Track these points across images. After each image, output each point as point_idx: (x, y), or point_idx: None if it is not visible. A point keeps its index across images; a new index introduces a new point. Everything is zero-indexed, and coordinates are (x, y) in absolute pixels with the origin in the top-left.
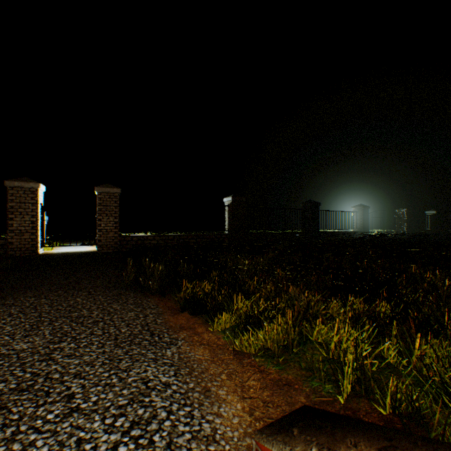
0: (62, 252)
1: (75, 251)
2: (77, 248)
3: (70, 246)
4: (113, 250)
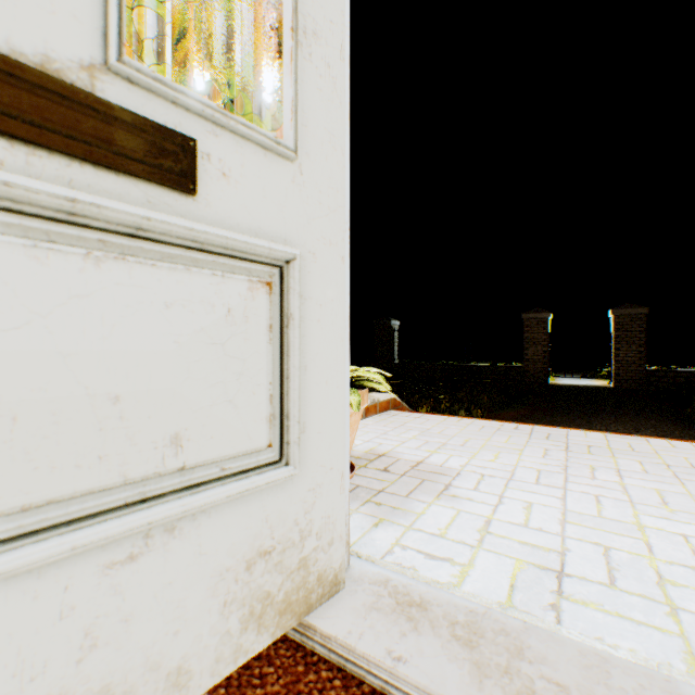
0: (570, 384)
1: (582, 384)
2: (579, 381)
3: (567, 378)
4: (634, 387)
